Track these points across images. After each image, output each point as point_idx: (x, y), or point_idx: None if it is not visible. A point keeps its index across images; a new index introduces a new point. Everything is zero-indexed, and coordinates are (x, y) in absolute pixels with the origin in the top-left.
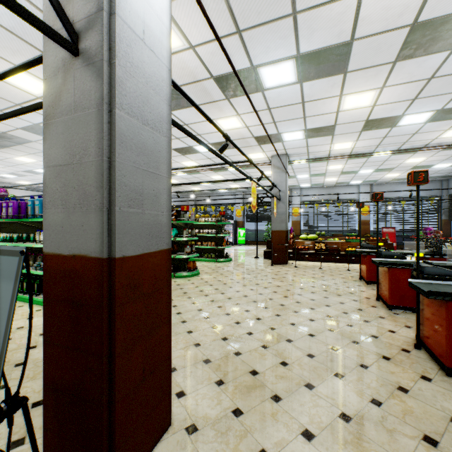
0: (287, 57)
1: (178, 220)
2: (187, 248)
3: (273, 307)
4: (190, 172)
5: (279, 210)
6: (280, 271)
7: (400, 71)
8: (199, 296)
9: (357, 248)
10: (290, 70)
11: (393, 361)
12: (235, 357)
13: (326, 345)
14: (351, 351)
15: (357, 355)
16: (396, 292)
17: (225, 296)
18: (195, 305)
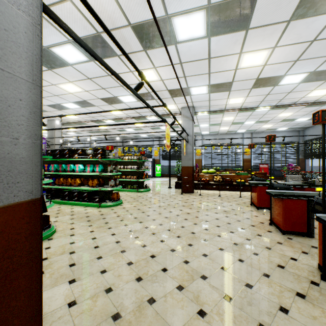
0: (199, 7)
1: (103, 158)
2: (111, 182)
3: (185, 236)
4: (116, 120)
5: (187, 150)
6: (189, 199)
7: (291, 31)
8: (119, 226)
9: (244, 180)
10: (201, 22)
11: (309, 299)
12: (149, 307)
13: (240, 280)
14: (265, 288)
15: (273, 293)
16: (289, 219)
17: (143, 225)
18: (114, 236)
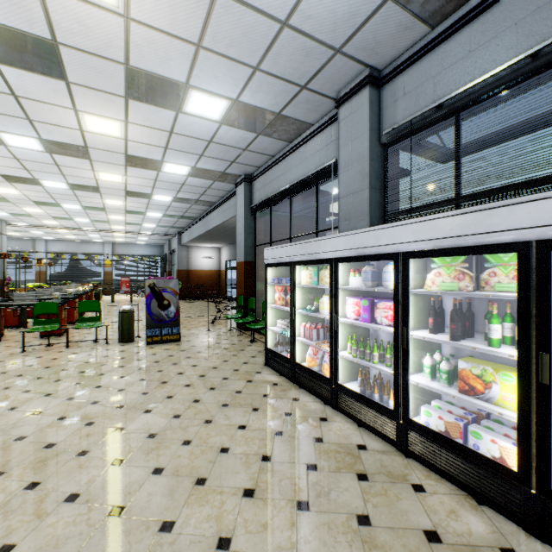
0: None
1: None
2: None
3: None
4: None
5: None
6: None
7: (45, 207)
8: None
9: None
10: None
11: None
12: None
13: None
14: None
15: None
16: None
17: None
18: None
